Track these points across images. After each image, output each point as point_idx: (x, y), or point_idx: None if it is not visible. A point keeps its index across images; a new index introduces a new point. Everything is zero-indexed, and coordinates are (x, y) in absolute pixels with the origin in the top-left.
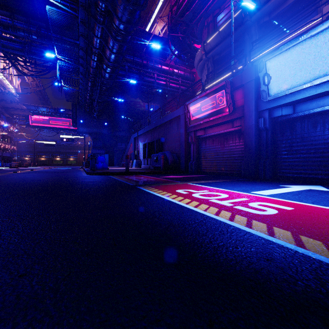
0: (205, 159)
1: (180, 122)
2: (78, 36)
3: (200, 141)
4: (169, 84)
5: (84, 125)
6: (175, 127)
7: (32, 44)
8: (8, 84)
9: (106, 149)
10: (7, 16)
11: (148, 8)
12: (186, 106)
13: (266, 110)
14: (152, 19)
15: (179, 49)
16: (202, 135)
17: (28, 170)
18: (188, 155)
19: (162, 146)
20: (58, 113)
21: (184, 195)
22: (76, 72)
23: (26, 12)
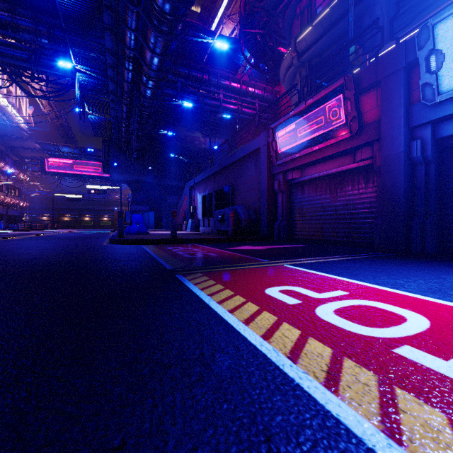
0: (303, 217)
1: (259, 158)
2: (103, 32)
3: (294, 188)
4: (241, 108)
5: (120, 170)
6: (252, 168)
7: (41, 51)
8: (15, 113)
9: (151, 204)
10: (5, 11)
11: (211, 4)
12: (271, 131)
13: (426, 125)
14: (217, 20)
15: (257, 54)
16: (297, 179)
17: (32, 235)
18: (273, 211)
19: (231, 197)
20: (85, 155)
21: (293, 312)
22: (106, 93)
23: (32, 3)
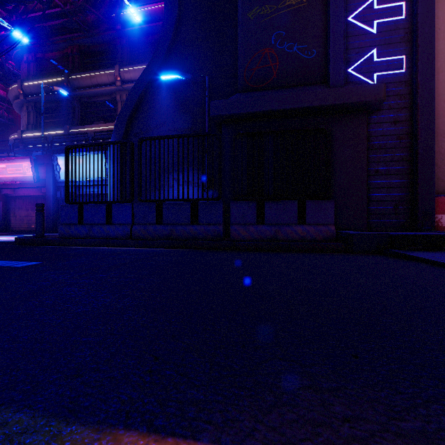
0: (15, 217)
1: None
2: None
3: (9, 199)
4: None
5: None
6: None
7: None
8: None
9: None
10: None
11: None
12: None
13: (62, 186)
14: None
15: None
16: (11, 194)
17: None
18: None
19: None
20: None
21: None
22: None
23: None
